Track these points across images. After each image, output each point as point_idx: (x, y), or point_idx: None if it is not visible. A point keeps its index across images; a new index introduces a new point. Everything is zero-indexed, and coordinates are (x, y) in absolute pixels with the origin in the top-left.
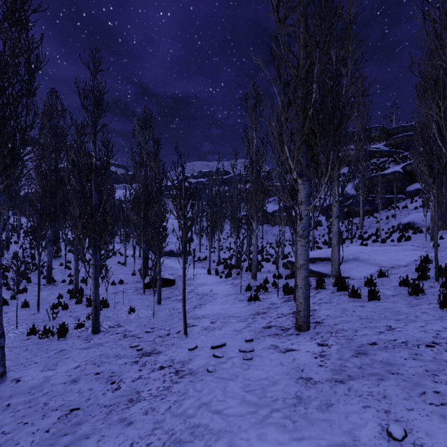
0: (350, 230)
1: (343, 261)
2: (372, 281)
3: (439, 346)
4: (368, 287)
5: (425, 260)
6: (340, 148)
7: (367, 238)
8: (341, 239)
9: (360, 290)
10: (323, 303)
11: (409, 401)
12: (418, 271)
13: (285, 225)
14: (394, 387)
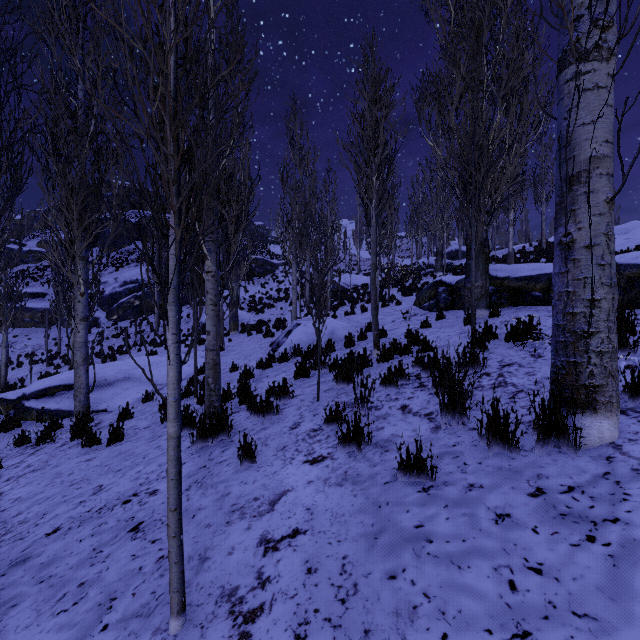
0: (142, 333)
1: (109, 384)
2: (129, 411)
3: (137, 497)
4: (110, 425)
5: (202, 370)
6: (87, 211)
7: (161, 343)
8: (91, 353)
9: (101, 431)
10: (27, 473)
11: (30, 627)
12: (182, 387)
13: (26, 325)
14: (26, 610)
